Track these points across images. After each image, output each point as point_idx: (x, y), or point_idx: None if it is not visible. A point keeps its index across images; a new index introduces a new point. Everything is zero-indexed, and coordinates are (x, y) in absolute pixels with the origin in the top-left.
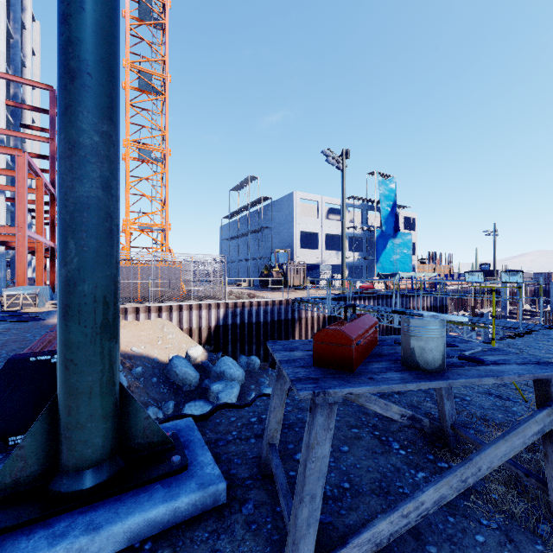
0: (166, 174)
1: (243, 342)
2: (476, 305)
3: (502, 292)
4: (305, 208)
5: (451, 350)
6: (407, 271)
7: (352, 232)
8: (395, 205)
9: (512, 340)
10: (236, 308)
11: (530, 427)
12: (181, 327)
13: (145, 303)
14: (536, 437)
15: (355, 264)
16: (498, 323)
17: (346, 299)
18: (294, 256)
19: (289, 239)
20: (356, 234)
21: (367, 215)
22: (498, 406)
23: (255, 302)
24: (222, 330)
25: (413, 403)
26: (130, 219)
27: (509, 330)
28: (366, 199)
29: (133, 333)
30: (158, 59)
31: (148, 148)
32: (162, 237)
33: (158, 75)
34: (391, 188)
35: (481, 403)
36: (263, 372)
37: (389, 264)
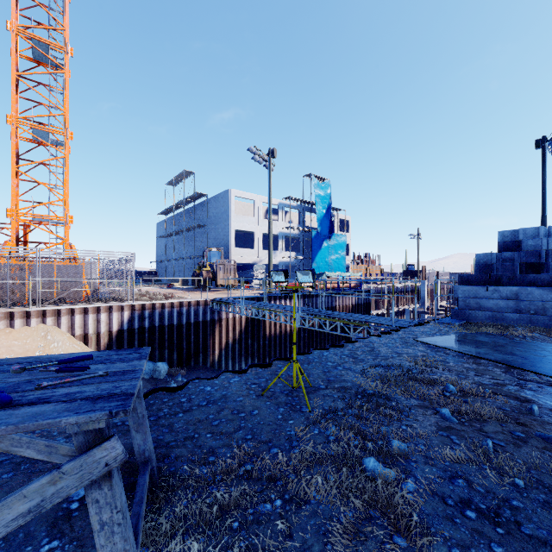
0: (66, 160)
1: (153, 347)
2: (402, 302)
3: (421, 290)
4: (243, 207)
5: (56, 377)
6: (341, 271)
7: (289, 232)
8: (330, 207)
9: (377, 337)
10: (144, 310)
11: (11, 506)
12: (73, 333)
13: (28, 307)
14: (24, 520)
15: (292, 264)
16: (380, 321)
17: (271, 298)
18: (229, 255)
19: (225, 238)
20: (293, 234)
21: (304, 216)
22: (277, 420)
23: (168, 304)
24: (127, 335)
25: (189, 423)
26: (16, 209)
27: (385, 327)
28: (302, 200)
29: (1, 343)
30: (56, 27)
31: (42, 128)
32: (65, 231)
33: (56, 46)
34: (326, 191)
35: (264, 417)
36: (173, 379)
37: (324, 264)
